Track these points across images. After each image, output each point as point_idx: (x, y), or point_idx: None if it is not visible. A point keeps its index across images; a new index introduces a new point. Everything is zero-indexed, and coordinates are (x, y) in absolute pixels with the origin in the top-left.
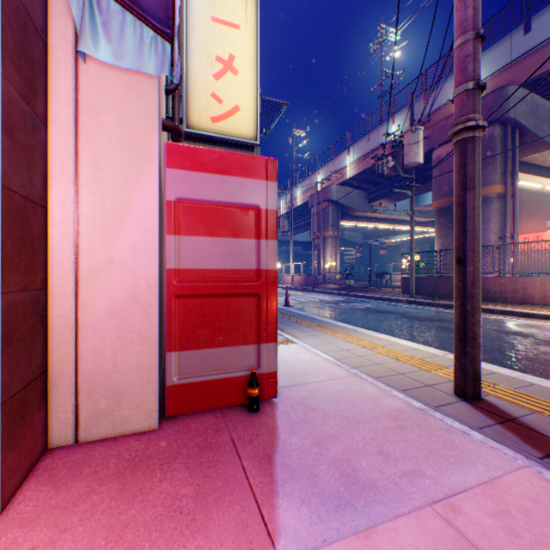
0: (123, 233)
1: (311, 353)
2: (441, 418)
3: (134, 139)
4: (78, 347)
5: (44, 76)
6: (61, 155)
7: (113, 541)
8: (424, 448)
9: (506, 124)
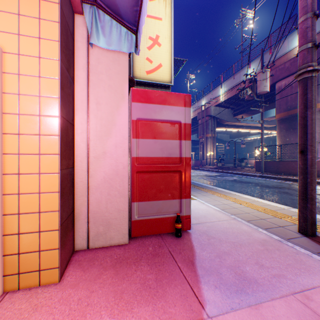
0: (110, 138)
1: (205, 205)
2: (292, 245)
3: (116, 87)
4: (89, 198)
5: (73, 57)
6: (80, 98)
7: (118, 299)
8: (283, 262)
9: None
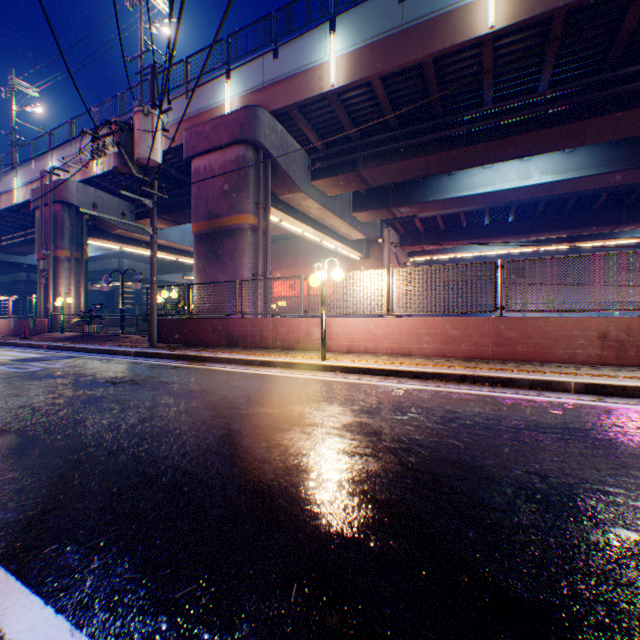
0: None
1: None
2: None
3: None
4: None
5: None
6: None
7: None
8: None
9: (260, 150)
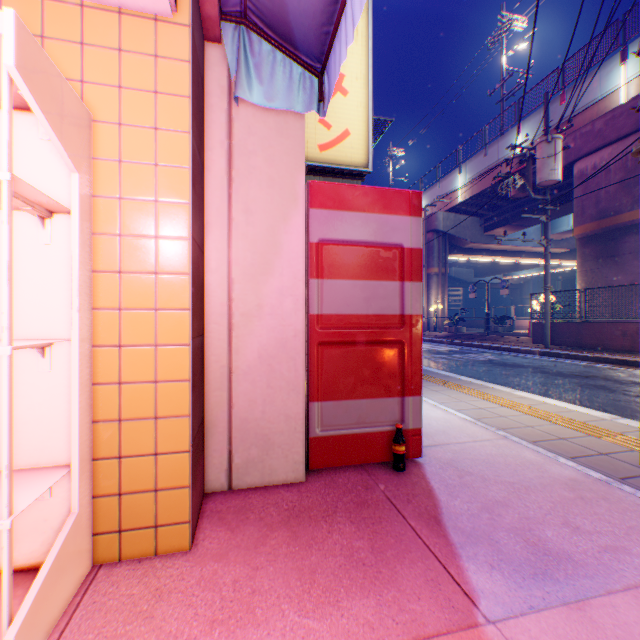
0: (271, 278)
1: (441, 411)
2: (632, 492)
3: (281, 181)
4: (231, 393)
5: (204, 124)
6: (216, 202)
7: (307, 583)
8: (620, 523)
9: None
